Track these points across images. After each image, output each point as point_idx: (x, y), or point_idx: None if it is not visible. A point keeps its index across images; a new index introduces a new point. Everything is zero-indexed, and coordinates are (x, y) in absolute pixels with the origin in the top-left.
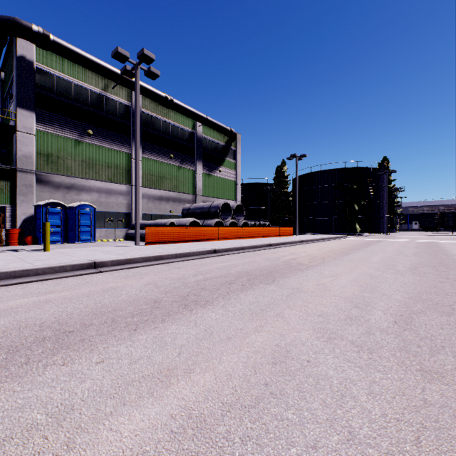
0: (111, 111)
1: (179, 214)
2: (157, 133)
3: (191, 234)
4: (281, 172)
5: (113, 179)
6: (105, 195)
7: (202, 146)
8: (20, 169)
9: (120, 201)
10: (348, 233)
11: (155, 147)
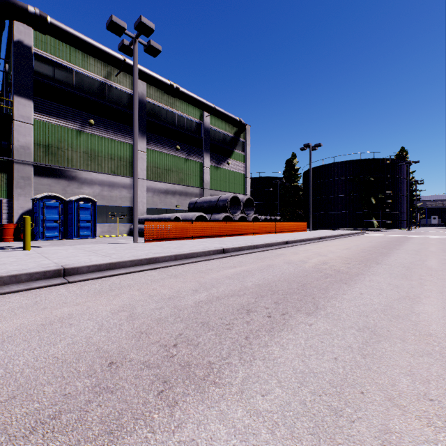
0: (114, 100)
1: (186, 208)
2: (162, 124)
3: (196, 229)
4: (291, 165)
5: (116, 171)
6: (108, 188)
7: (210, 137)
8: (17, 160)
9: (123, 195)
10: (364, 228)
11: (161, 138)
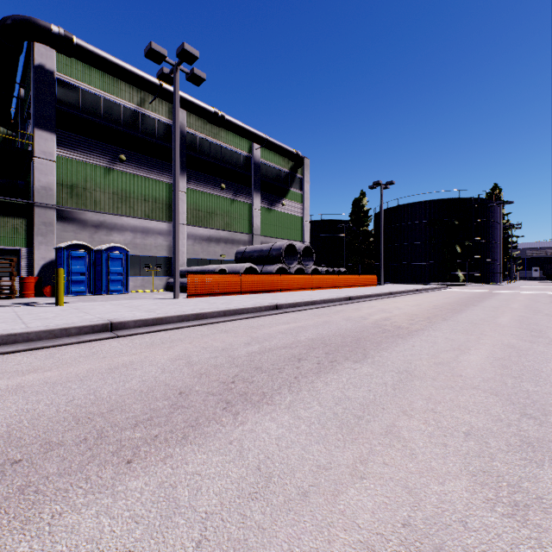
0: (148, 131)
1: (233, 258)
2: (204, 158)
3: (246, 283)
4: (360, 205)
5: (151, 215)
6: (141, 235)
7: (261, 174)
8: (38, 203)
9: (159, 243)
10: (447, 282)
11: (203, 176)
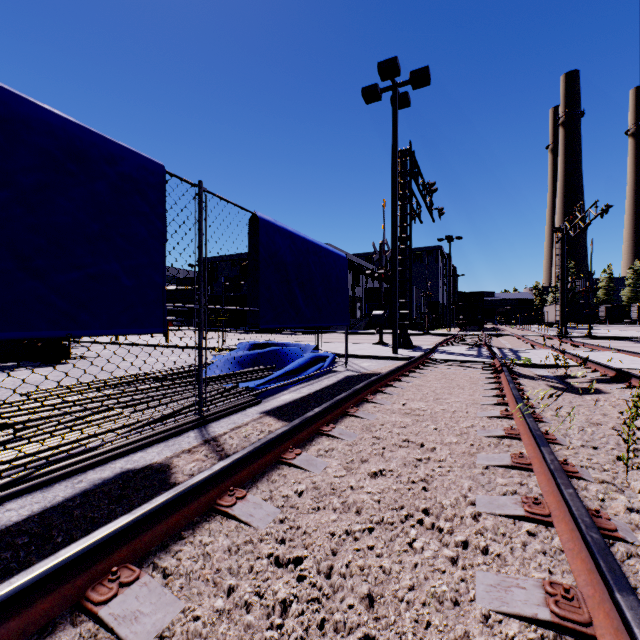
0: None
1: None
2: None
3: None
4: None
5: None
6: None
7: None
8: None
9: None
10: None
11: None
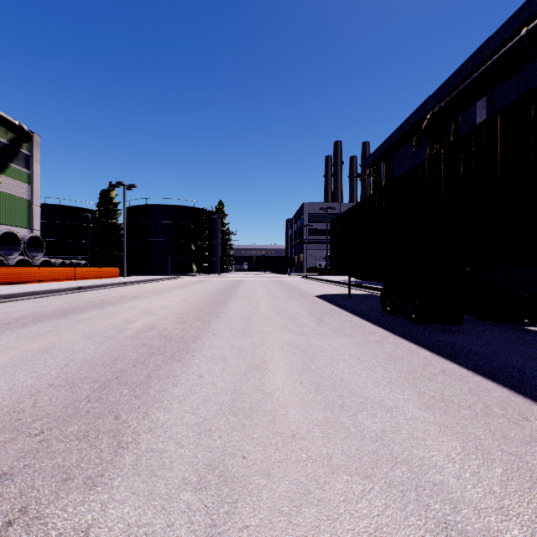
0: None
1: None
2: None
3: None
4: (109, 197)
5: None
6: None
7: None
8: None
9: None
10: (185, 273)
11: None
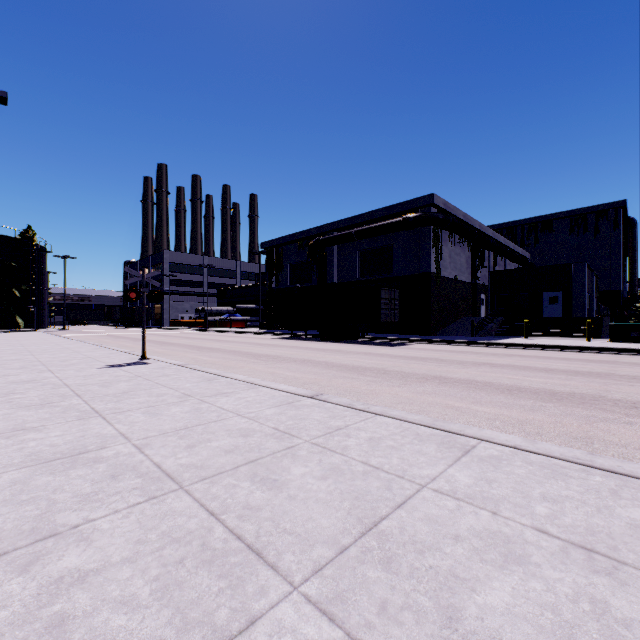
0: None
1: None
2: None
3: None
4: None
5: None
6: None
7: None
8: None
9: None
10: (8, 329)
11: None
